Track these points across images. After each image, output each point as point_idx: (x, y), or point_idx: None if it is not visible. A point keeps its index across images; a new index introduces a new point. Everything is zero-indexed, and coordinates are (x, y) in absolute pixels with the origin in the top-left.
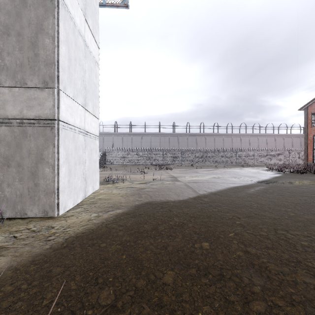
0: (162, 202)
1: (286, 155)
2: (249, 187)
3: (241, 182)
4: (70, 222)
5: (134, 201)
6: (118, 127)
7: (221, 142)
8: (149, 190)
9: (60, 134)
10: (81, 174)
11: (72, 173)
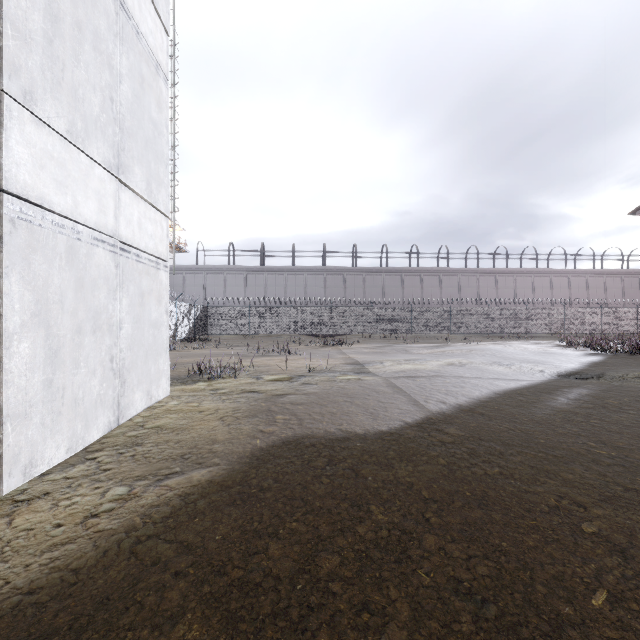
0: (330, 440)
1: (596, 314)
2: (549, 390)
3: (519, 376)
4: (18, 529)
5: (253, 435)
6: (237, 255)
7: (455, 288)
8: (298, 399)
9: (5, 234)
10: (105, 360)
11: (65, 357)
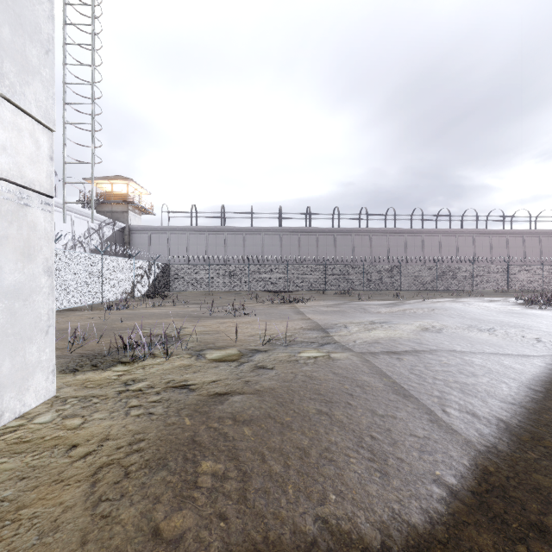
0: None
1: (538, 271)
2: None
3: (517, 347)
4: None
5: None
6: (200, 216)
7: (402, 247)
8: (245, 407)
9: None
10: None
11: None
